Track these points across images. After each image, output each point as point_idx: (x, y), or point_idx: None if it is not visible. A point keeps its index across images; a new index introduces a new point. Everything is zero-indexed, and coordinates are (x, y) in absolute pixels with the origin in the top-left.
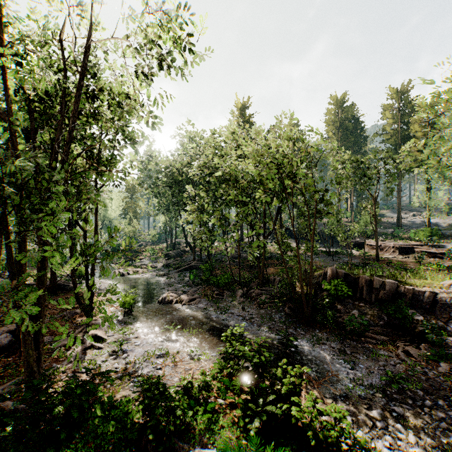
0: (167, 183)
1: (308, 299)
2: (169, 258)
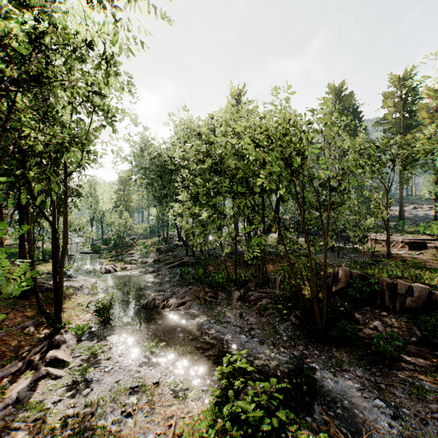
0: (158, 174)
1: (322, 308)
2: (161, 253)
